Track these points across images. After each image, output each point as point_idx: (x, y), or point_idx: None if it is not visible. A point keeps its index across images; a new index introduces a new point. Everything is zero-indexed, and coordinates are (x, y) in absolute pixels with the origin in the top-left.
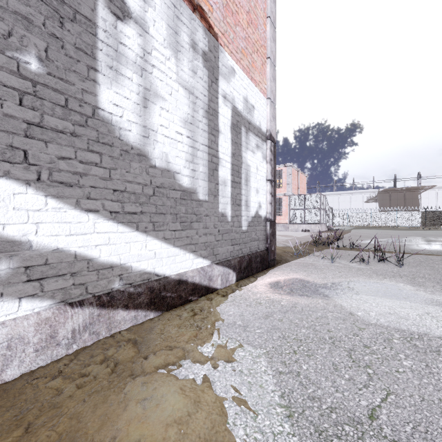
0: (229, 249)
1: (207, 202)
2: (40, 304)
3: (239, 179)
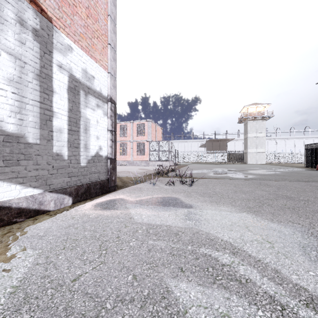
0: (66, 180)
1: (39, 145)
2: None
3: (78, 128)
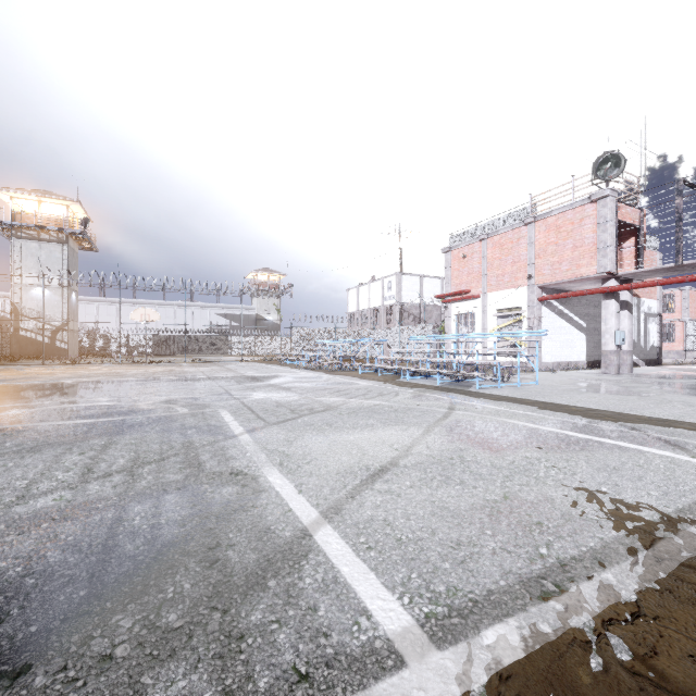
0: (643, 356)
1: (637, 343)
2: None
3: (646, 334)
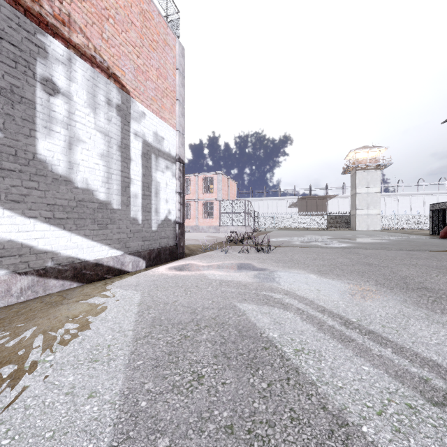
0: (140, 244)
1: (120, 210)
2: (0, 272)
3: (150, 192)
